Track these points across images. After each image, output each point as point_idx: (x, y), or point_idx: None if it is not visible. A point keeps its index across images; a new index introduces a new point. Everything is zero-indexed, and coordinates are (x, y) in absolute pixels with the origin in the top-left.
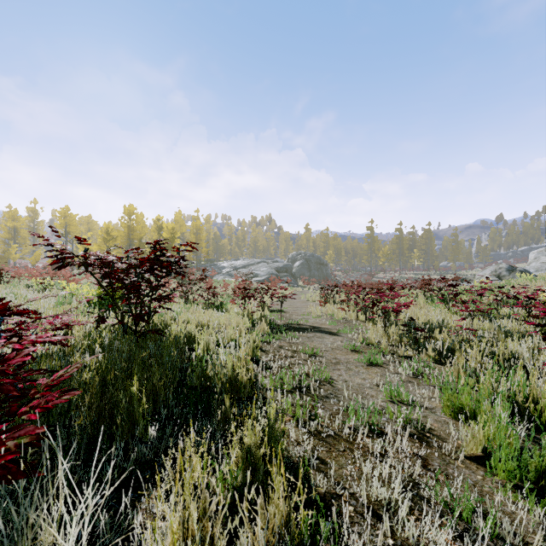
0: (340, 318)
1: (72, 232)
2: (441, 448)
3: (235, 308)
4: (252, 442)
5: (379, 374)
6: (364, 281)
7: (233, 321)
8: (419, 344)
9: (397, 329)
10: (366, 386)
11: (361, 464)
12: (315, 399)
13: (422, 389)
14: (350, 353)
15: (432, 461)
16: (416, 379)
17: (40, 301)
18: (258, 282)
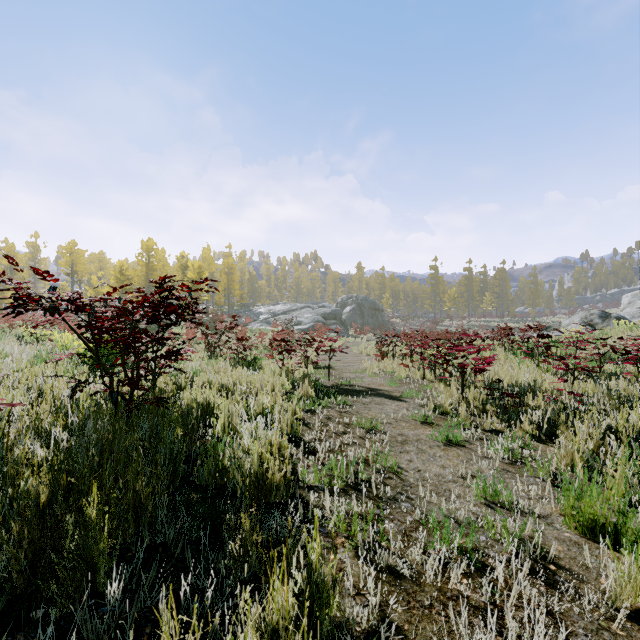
0: (403, 377)
1: (79, 271)
2: (579, 595)
3: (271, 365)
4: (280, 622)
5: (464, 460)
6: (427, 330)
7: (267, 382)
8: (509, 413)
9: (477, 393)
10: (447, 478)
11: (461, 636)
12: (378, 504)
13: (526, 483)
14: (420, 426)
15: (573, 624)
16: (514, 466)
17: (7, 359)
18: (302, 331)
